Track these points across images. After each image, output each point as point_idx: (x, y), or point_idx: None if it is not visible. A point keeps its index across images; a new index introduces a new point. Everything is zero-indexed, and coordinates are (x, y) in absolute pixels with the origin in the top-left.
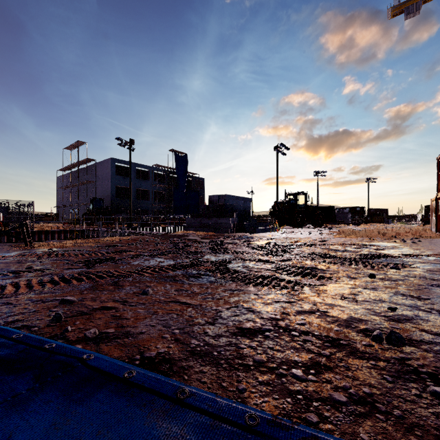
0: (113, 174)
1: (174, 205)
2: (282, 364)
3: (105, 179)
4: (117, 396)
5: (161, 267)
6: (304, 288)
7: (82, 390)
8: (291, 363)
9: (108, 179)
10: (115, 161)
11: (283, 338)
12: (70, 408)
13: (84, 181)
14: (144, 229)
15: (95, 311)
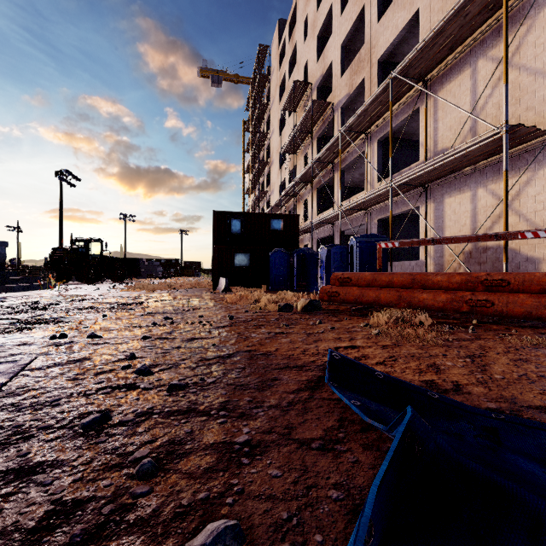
0: None
1: None
2: None
3: None
4: None
5: None
6: (32, 330)
7: None
8: None
9: None
10: None
11: None
12: None
13: None
14: None
15: None
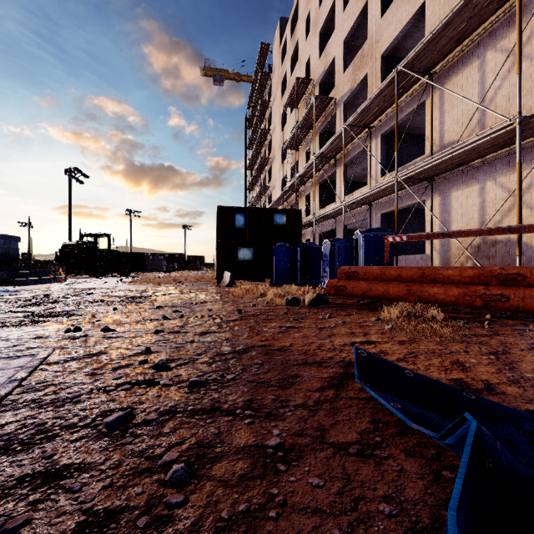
0: None
1: None
2: None
3: None
4: None
5: None
6: (46, 323)
7: None
8: None
9: None
10: None
11: None
12: None
13: None
14: None
15: None
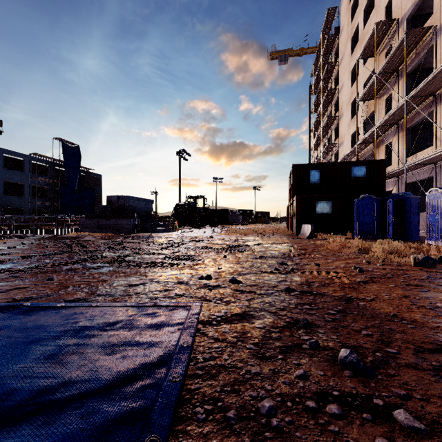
0: None
1: (61, 203)
2: (150, 292)
3: None
4: (56, 310)
5: (61, 262)
6: (179, 266)
7: (32, 312)
8: (154, 291)
9: None
10: None
11: (154, 285)
12: (29, 316)
13: None
14: (19, 232)
15: (11, 290)
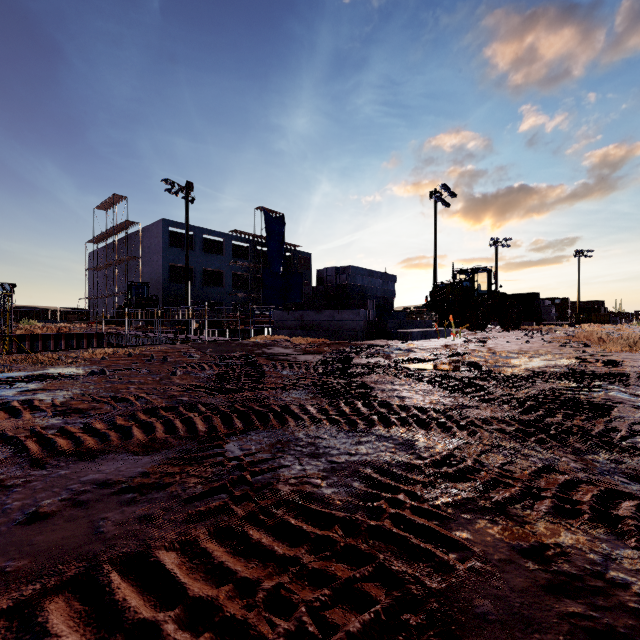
0: (165, 246)
1: (263, 294)
2: None
3: (154, 253)
4: None
5: None
6: None
7: None
8: None
9: (158, 253)
10: (168, 224)
11: None
12: None
13: (121, 257)
14: (210, 332)
15: None
